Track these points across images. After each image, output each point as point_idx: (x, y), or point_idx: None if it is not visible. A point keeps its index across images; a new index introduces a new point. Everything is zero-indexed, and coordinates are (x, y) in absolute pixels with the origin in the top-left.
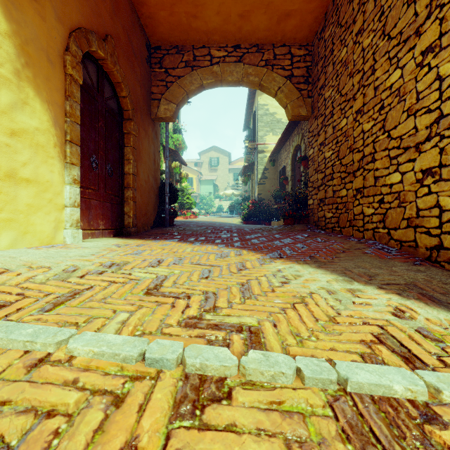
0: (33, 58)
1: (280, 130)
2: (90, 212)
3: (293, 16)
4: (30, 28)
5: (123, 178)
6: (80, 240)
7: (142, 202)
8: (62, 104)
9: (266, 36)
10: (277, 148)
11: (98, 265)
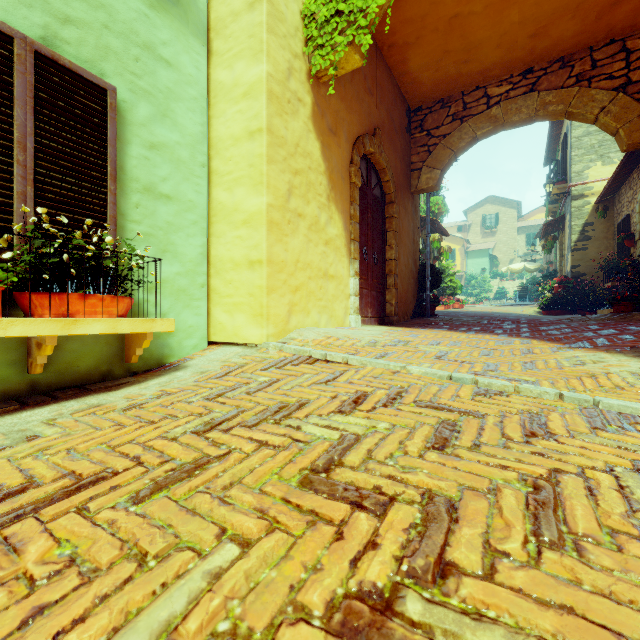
0: (334, 182)
1: (620, 153)
2: (362, 301)
3: (626, 1)
4: (333, 159)
5: (385, 265)
6: (359, 325)
7: (402, 288)
8: (348, 210)
9: (577, 42)
10: (611, 187)
11: (389, 341)
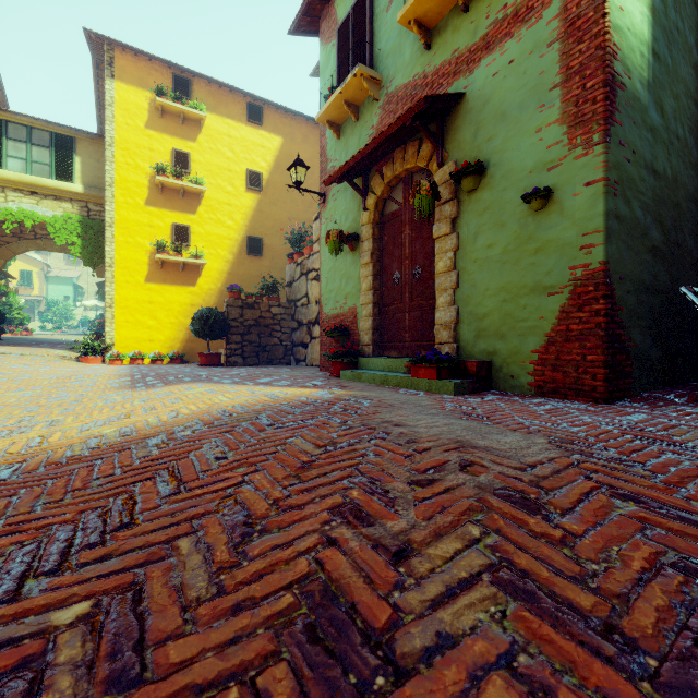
0: None
1: None
2: None
3: None
4: None
5: None
6: None
7: None
8: None
9: None
10: None
11: None
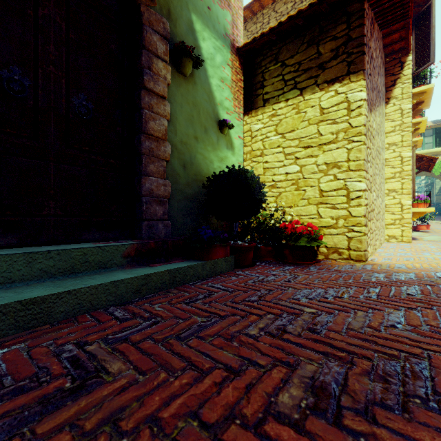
0: None
1: None
2: None
3: None
4: None
5: None
6: None
7: None
8: None
9: None
10: None
11: None
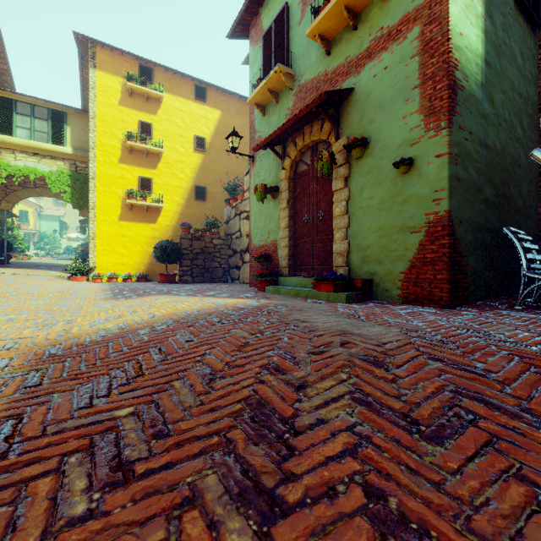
0: None
1: None
2: None
3: None
4: None
5: None
6: None
7: None
8: None
9: None
10: None
11: None
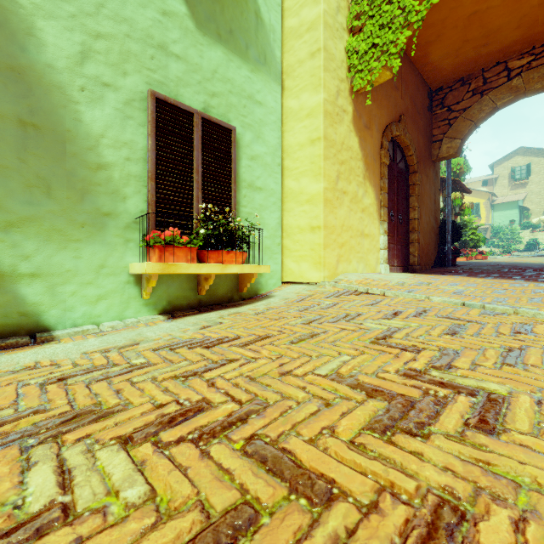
0: (368, 164)
1: None
2: (389, 253)
3: None
4: (367, 147)
5: (408, 223)
6: (388, 272)
7: (424, 242)
8: (379, 183)
9: None
10: None
11: (414, 282)
